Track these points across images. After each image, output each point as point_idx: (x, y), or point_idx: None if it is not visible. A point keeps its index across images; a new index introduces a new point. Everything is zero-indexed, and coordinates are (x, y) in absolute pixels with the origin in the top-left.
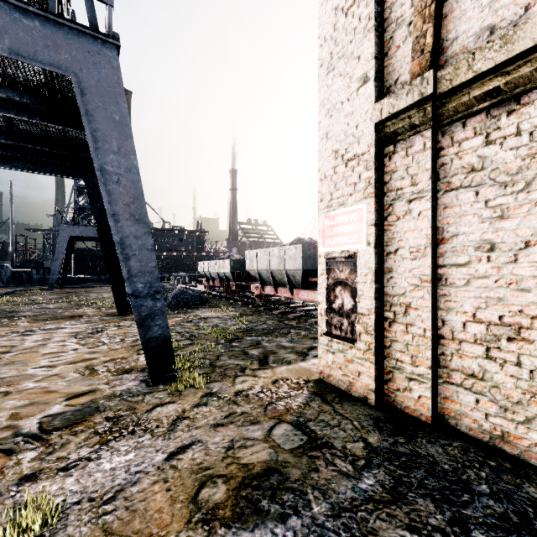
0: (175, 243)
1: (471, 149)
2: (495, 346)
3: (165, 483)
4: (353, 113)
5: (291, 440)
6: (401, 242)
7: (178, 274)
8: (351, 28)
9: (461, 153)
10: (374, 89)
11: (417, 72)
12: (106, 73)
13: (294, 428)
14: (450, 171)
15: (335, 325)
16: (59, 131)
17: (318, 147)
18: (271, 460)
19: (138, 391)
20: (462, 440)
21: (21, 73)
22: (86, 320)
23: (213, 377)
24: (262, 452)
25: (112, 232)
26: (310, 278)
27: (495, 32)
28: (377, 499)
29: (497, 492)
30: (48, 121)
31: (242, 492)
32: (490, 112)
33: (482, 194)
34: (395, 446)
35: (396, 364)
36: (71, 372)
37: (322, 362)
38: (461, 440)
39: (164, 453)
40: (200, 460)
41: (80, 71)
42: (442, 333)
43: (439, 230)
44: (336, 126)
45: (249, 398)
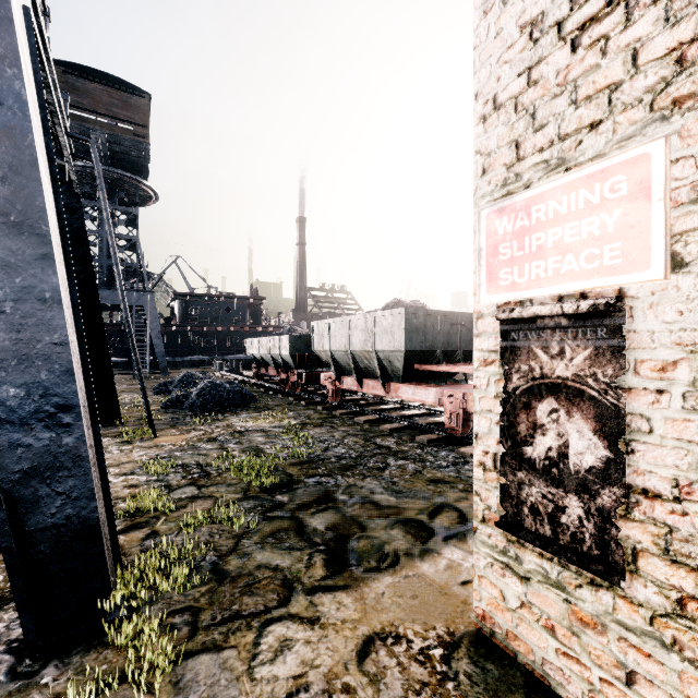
0: (220, 314)
1: None
2: None
3: None
4: None
5: None
6: None
7: (223, 357)
8: None
9: None
10: None
11: None
12: None
13: None
14: None
15: (533, 505)
16: None
17: (474, 37)
18: None
19: None
20: None
21: None
22: None
23: (205, 629)
24: None
25: None
26: (418, 364)
27: None
28: None
29: None
30: None
31: None
32: None
33: None
34: None
35: None
36: None
37: (488, 591)
38: None
39: None
40: None
41: None
42: None
43: None
44: None
45: None
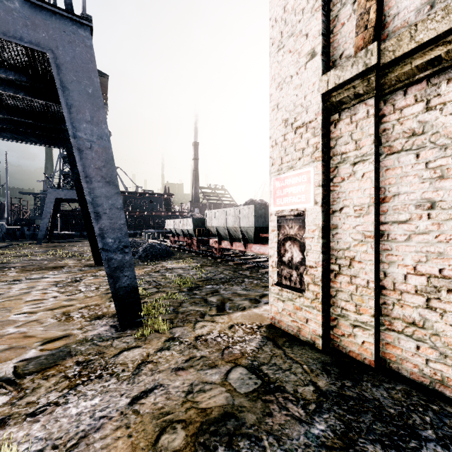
0: (146, 204)
1: (412, 115)
2: (435, 297)
3: (127, 429)
4: (302, 85)
5: (246, 384)
6: (346, 201)
7: (148, 231)
8: (300, 9)
9: (403, 119)
10: (321, 62)
11: (361, 46)
12: (81, 51)
13: (249, 372)
14: (391, 136)
15: (285, 276)
16: (42, 105)
17: (269, 117)
18: (228, 404)
19: (107, 336)
20: (404, 383)
21: (6, 52)
22: (66, 271)
23: (176, 323)
24: (219, 396)
25: (85, 192)
26: (261, 234)
27: (435, 6)
28: (330, 446)
29: (443, 438)
30: (31, 96)
31: (200, 439)
32: (430, 80)
33: (423, 156)
34: (343, 390)
35: (341, 312)
36: (49, 318)
37: (273, 309)
38: (403, 383)
39: (127, 397)
40: (162, 404)
41: (56, 49)
42: (384, 284)
43: (381, 190)
44: (285, 97)
45: (208, 343)
